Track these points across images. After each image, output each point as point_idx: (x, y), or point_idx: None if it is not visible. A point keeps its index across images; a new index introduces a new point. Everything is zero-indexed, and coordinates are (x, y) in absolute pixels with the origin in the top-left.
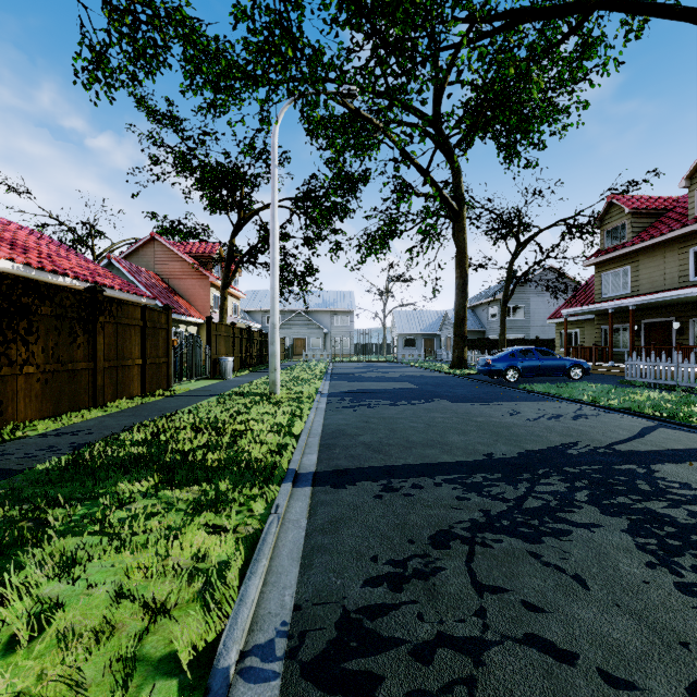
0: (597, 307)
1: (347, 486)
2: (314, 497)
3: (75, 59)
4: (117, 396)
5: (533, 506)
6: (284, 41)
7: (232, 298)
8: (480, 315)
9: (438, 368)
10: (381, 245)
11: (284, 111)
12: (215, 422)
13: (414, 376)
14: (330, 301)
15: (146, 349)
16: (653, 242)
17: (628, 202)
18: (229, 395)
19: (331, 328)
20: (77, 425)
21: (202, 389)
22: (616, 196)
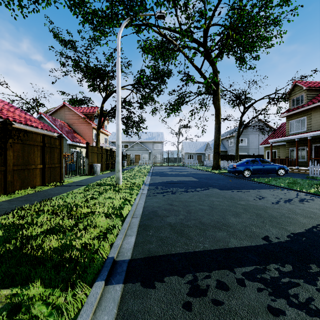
0: (289, 138)
1: (156, 283)
2: (122, 303)
3: None
4: (23, 187)
5: None
6: None
7: (104, 135)
8: (224, 143)
9: (205, 169)
10: (177, 108)
11: (124, 25)
12: (70, 206)
13: (194, 173)
14: (152, 137)
15: (45, 159)
16: None
17: (305, 83)
18: (92, 185)
19: (152, 150)
20: None
21: (80, 181)
22: (298, 81)
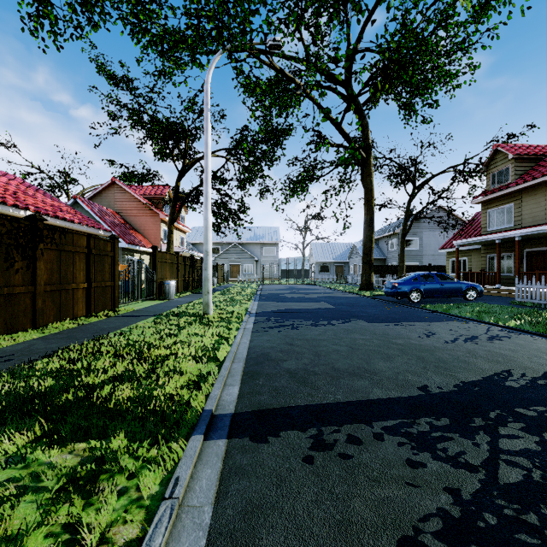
0: (485, 238)
1: (270, 438)
2: (227, 458)
3: (20, 5)
4: (60, 318)
5: (513, 482)
6: (217, 2)
7: (179, 233)
8: (382, 246)
9: (349, 290)
10: (302, 188)
11: (216, 60)
12: (140, 346)
13: (330, 296)
14: (260, 235)
15: (91, 273)
16: (536, 182)
17: (512, 149)
18: (166, 316)
19: (261, 257)
20: (4, 349)
21: (144, 309)
22: (501, 144)
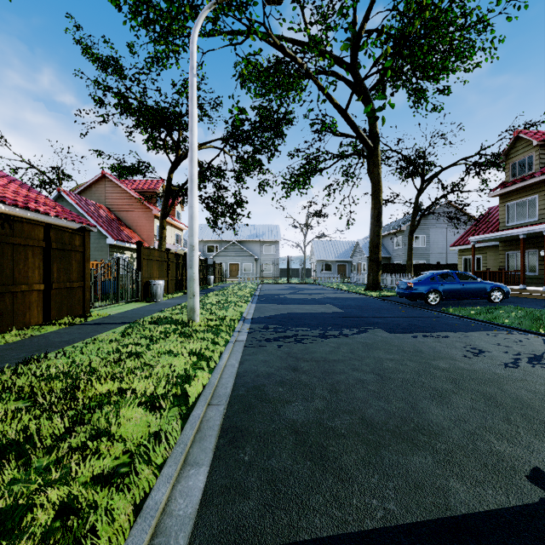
0: (507, 233)
1: None
2: None
3: None
4: (2, 328)
5: None
6: None
7: (175, 229)
8: (386, 244)
9: (354, 290)
10: (303, 181)
11: (204, 16)
12: (75, 378)
13: (335, 298)
14: (260, 233)
15: (51, 272)
16: None
17: (536, 135)
18: (142, 323)
19: (260, 255)
20: None
21: (121, 314)
22: (523, 131)
